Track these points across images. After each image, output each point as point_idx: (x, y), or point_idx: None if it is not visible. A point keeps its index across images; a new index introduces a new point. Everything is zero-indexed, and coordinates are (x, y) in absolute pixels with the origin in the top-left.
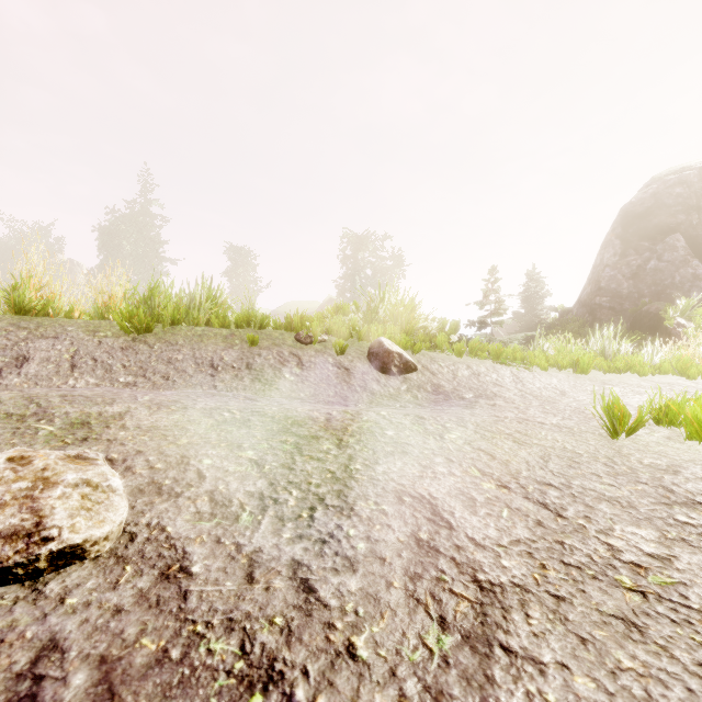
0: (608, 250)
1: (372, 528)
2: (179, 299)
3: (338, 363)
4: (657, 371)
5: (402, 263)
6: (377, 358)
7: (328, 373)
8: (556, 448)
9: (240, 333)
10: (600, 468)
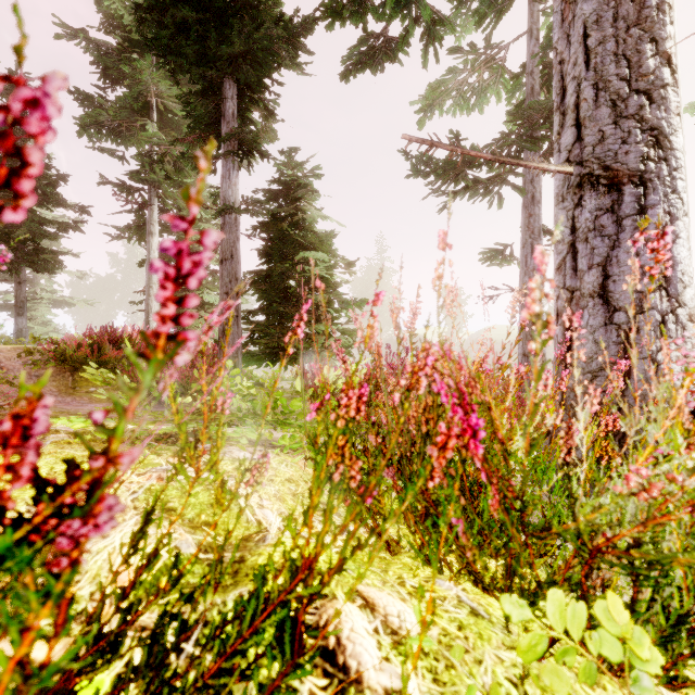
0: None
1: None
2: None
3: None
4: None
5: None
6: None
7: None
8: None
9: None
10: None
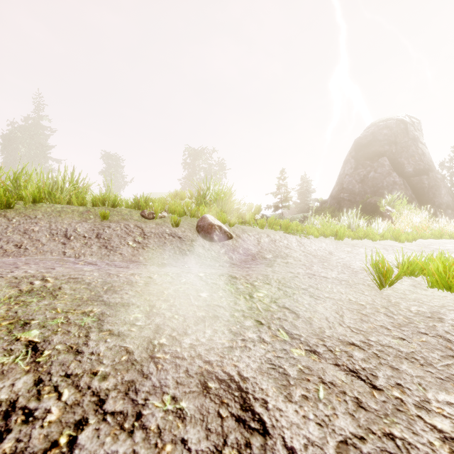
0: (347, 165)
1: (159, 452)
2: (46, 184)
3: (173, 233)
4: (382, 238)
5: (224, 169)
6: (203, 229)
7: (165, 241)
8: (344, 300)
9: (95, 210)
10: (385, 320)
